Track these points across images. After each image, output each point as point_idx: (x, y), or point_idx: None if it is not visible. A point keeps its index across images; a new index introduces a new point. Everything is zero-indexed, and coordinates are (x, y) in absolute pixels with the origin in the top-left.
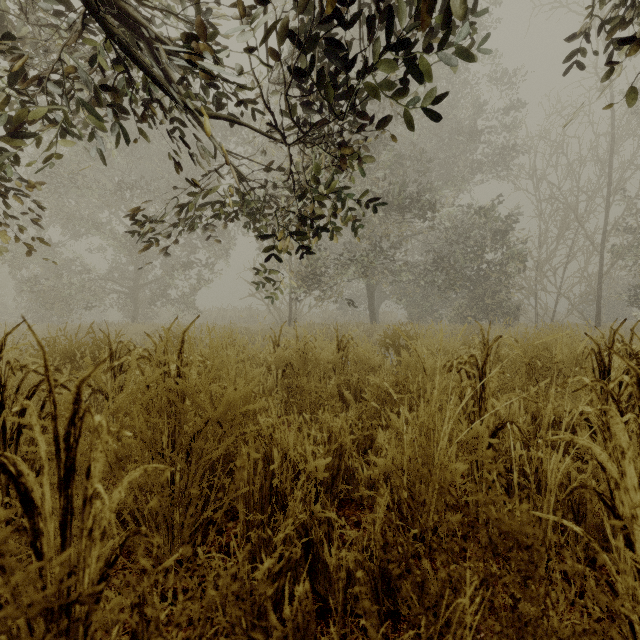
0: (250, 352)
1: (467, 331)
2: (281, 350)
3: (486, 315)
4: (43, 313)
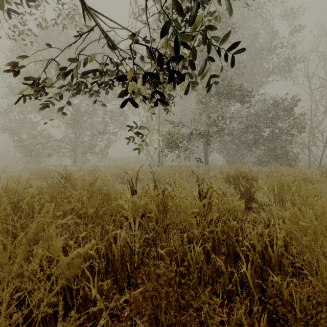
0: (65, 220)
1: (269, 170)
2: (135, 199)
3: (276, 160)
4: (29, 160)
